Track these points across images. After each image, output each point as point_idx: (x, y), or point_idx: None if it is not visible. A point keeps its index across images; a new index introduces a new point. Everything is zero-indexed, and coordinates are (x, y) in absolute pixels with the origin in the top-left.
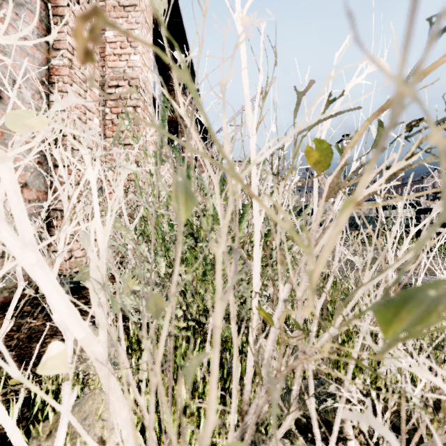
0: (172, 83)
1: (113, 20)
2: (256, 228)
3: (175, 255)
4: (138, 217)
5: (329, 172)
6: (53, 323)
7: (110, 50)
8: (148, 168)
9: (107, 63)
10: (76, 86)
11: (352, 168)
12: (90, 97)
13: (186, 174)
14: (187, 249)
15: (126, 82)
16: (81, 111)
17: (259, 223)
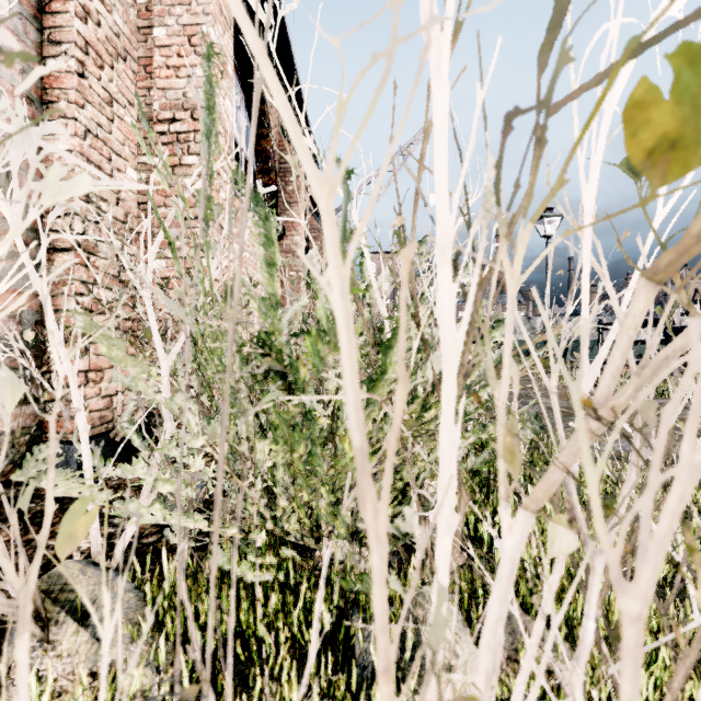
0: (268, 123)
1: (165, 9)
2: (448, 364)
3: (221, 436)
4: (182, 339)
5: None
6: (29, 539)
7: (161, 60)
8: (130, 187)
9: (156, 81)
10: (92, 110)
11: (657, 219)
12: (120, 132)
13: (264, 234)
14: (271, 407)
15: (188, 113)
16: (102, 154)
17: (455, 348)
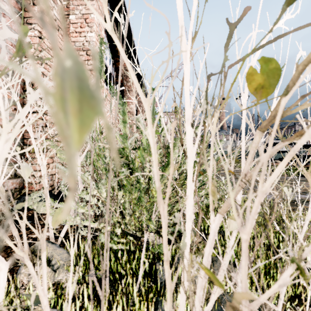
0: (119, 55)
1: (75, 7)
2: (189, 160)
3: (108, 186)
4: (86, 150)
5: (272, 98)
6: (21, 234)
7: (73, 29)
8: None
9: (71, 38)
10: (44, 52)
11: (273, 105)
12: None
13: (122, 110)
14: (124, 178)
15: (84, 52)
16: (48, 71)
17: (192, 154)
